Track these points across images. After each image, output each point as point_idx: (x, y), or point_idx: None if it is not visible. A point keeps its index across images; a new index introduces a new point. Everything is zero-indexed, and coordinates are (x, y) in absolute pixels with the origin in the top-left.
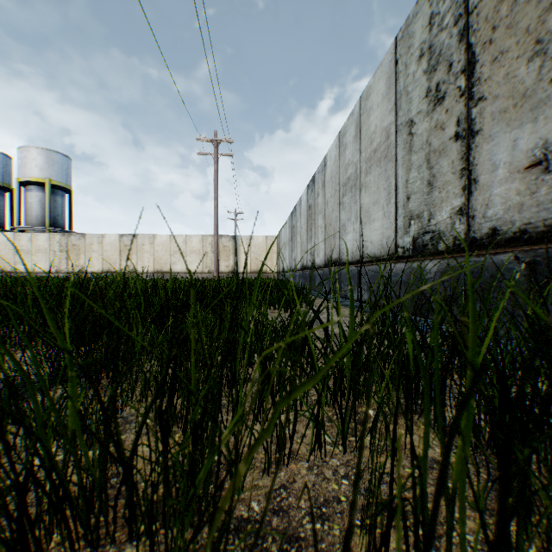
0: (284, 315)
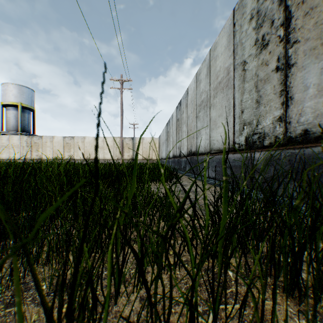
0: (162, 187)
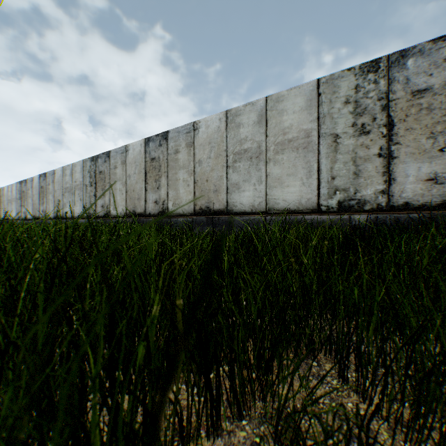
0: None
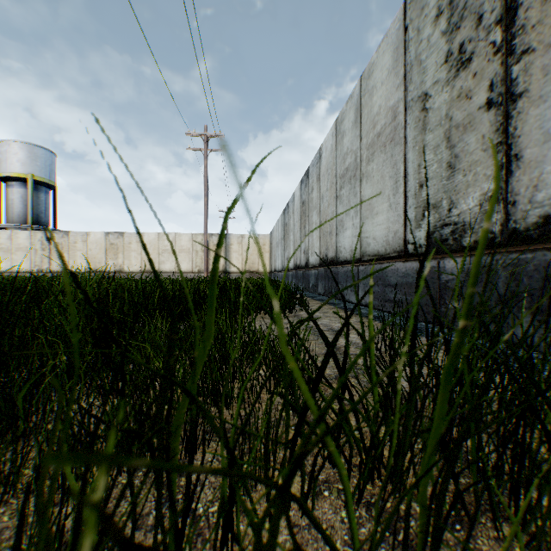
0: None
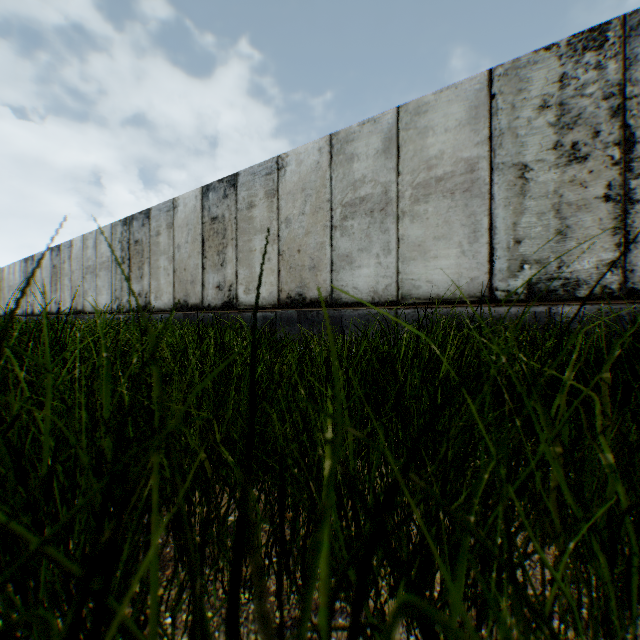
0: None
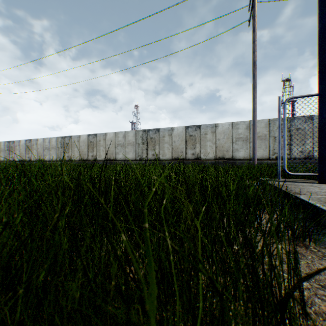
0: None
